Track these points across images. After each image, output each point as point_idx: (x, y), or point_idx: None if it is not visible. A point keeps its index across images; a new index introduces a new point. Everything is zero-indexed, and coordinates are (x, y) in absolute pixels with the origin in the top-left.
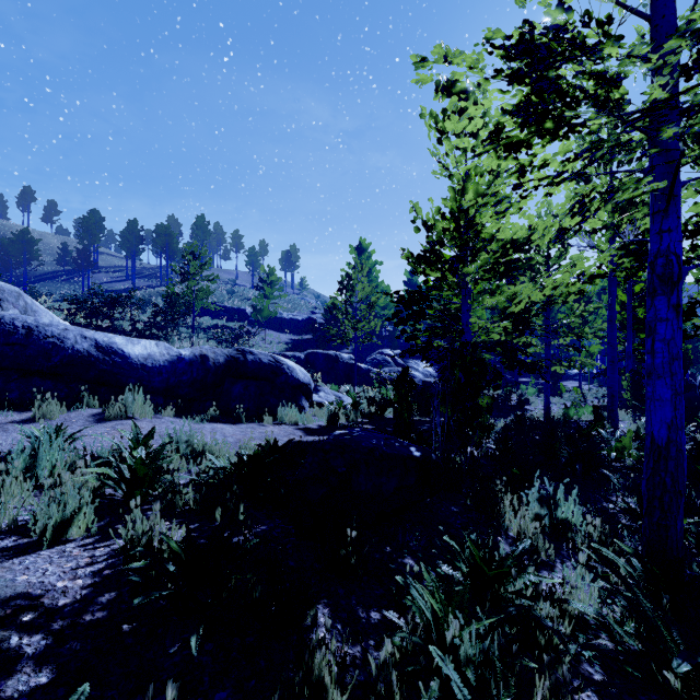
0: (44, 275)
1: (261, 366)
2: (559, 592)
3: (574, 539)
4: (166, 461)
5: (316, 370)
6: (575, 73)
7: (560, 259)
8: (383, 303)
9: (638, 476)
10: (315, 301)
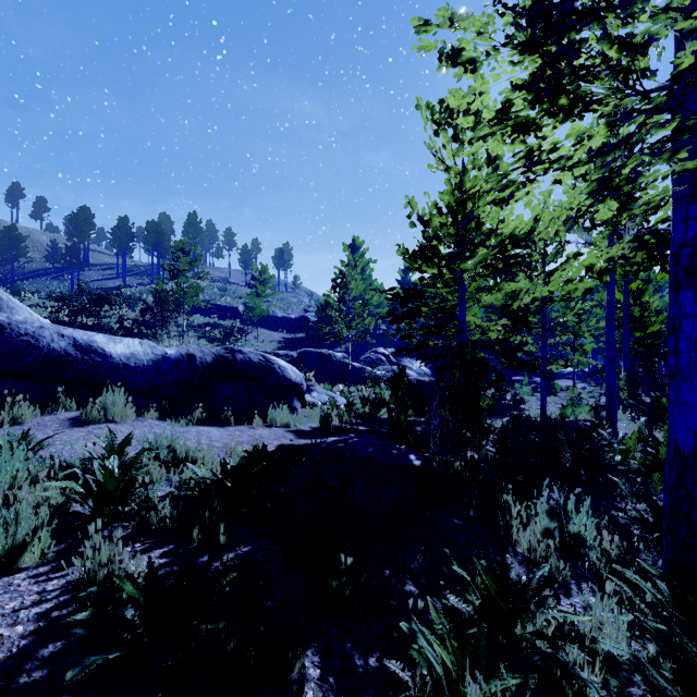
0: (32, 272)
1: (251, 366)
2: (579, 621)
3: (588, 555)
4: (141, 471)
5: (309, 369)
6: (600, 36)
7: (557, 257)
8: (376, 301)
9: (645, 481)
10: (308, 299)
